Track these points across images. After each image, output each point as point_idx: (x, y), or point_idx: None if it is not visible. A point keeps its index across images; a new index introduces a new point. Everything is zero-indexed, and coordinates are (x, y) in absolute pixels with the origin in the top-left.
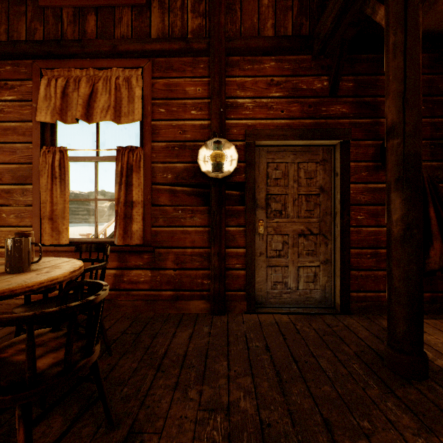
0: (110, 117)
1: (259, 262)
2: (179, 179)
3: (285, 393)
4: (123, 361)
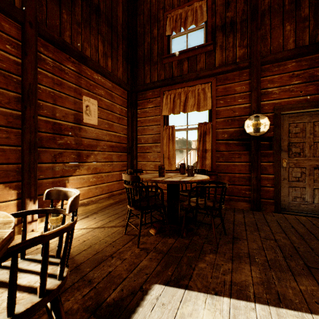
0: (195, 109)
1: (282, 184)
2: (231, 137)
3: (306, 242)
4: (215, 220)
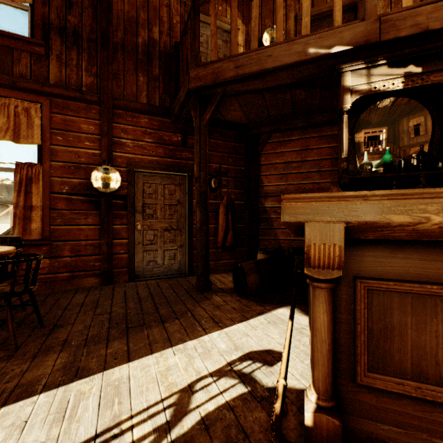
0: (10, 138)
1: (138, 249)
2: (75, 191)
3: (142, 304)
4: None
